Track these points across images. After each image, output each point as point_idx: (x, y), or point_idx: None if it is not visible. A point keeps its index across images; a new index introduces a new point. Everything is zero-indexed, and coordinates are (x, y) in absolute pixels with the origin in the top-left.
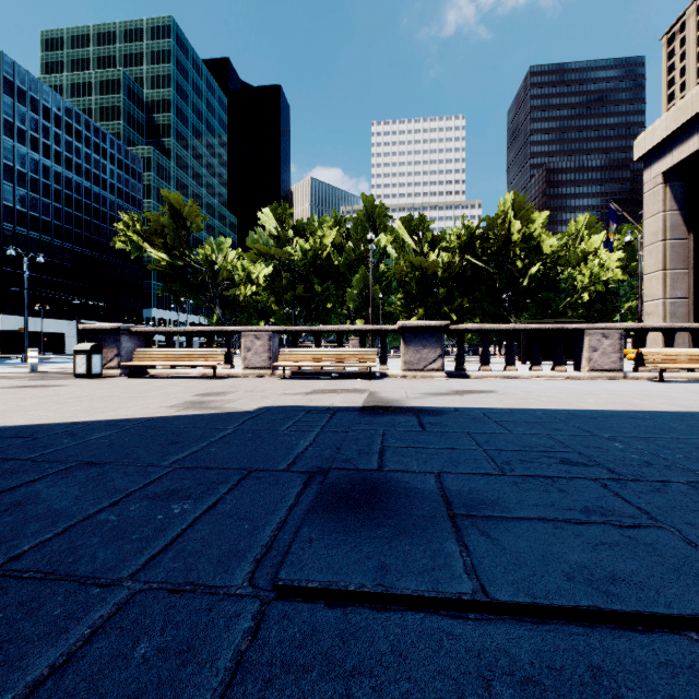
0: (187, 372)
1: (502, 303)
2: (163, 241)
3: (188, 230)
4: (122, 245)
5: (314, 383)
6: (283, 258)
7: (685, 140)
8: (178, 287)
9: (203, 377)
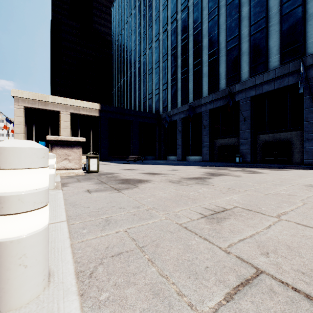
0: None
1: None
2: None
3: None
4: None
5: None
6: None
7: (34, 103)
8: None
9: None
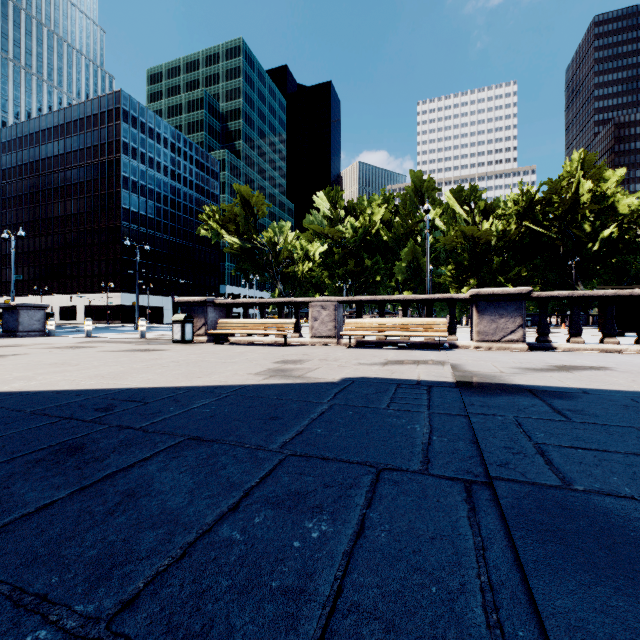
0: (261, 340)
1: (567, 270)
2: (235, 228)
3: (255, 217)
4: (205, 233)
5: (382, 353)
6: (335, 236)
7: None
8: (247, 266)
9: (275, 344)
